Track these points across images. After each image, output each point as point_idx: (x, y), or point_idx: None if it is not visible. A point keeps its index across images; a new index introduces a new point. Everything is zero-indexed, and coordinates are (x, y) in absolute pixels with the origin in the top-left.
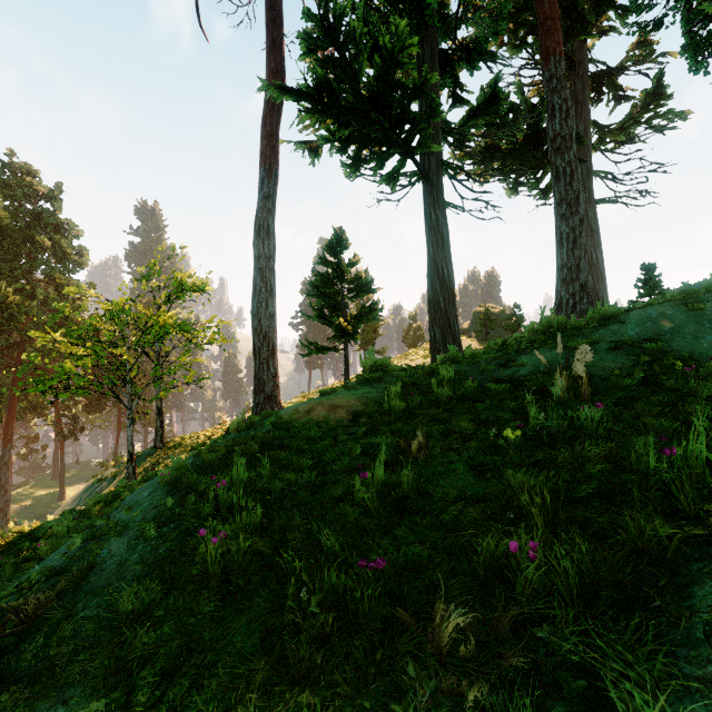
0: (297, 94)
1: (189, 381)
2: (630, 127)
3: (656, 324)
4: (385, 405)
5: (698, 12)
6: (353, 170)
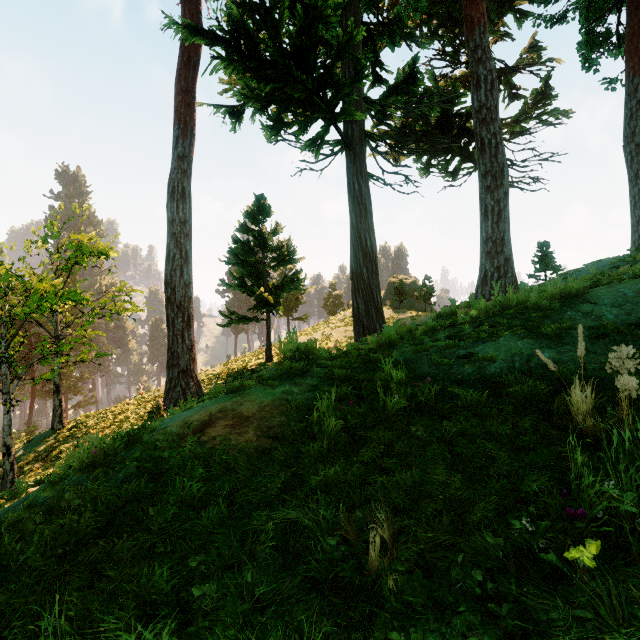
0: (210, 36)
1: (84, 358)
2: (524, 120)
3: (637, 305)
4: (313, 425)
5: (595, 10)
6: (274, 133)
